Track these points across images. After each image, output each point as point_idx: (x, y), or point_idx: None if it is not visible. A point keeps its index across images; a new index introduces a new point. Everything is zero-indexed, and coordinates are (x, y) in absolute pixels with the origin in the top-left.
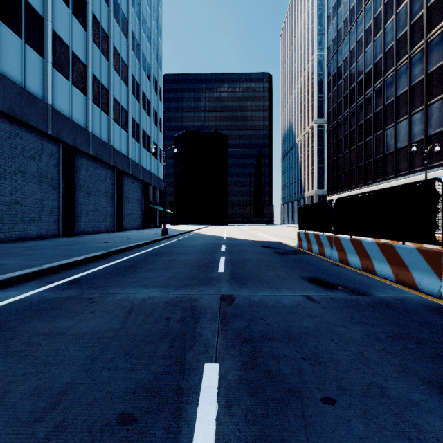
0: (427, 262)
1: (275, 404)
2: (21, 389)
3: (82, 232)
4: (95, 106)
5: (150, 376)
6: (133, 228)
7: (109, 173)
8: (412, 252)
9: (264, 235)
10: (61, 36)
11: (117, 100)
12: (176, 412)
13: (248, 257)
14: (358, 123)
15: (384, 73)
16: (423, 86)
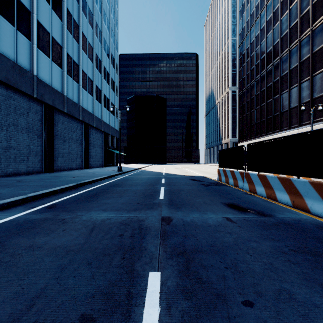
0: (317, 192)
1: (206, 307)
2: (4, 293)
3: (59, 169)
4: (68, 77)
5: (106, 282)
6: (97, 166)
7: (79, 126)
8: (305, 184)
9: (192, 171)
10: (44, 25)
11: (85, 72)
12: (127, 314)
13: (181, 187)
14: (261, 89)
15: (281, 52)
16: (310, 62)
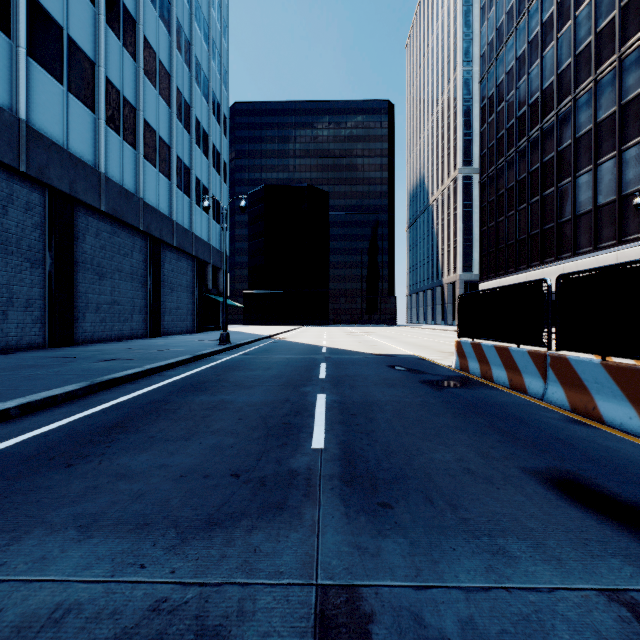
0: None
1: None
2: None
3: (89, 338)
4: (111, 133)
5: None
6: (181, 331)
7: (137, 243)
8: None
9: (388, 344)
10: (47, 6)
11: (151, 126)
12: None
13: (372, 395)
14: (530, 168)
15: (575, 87)
16: None
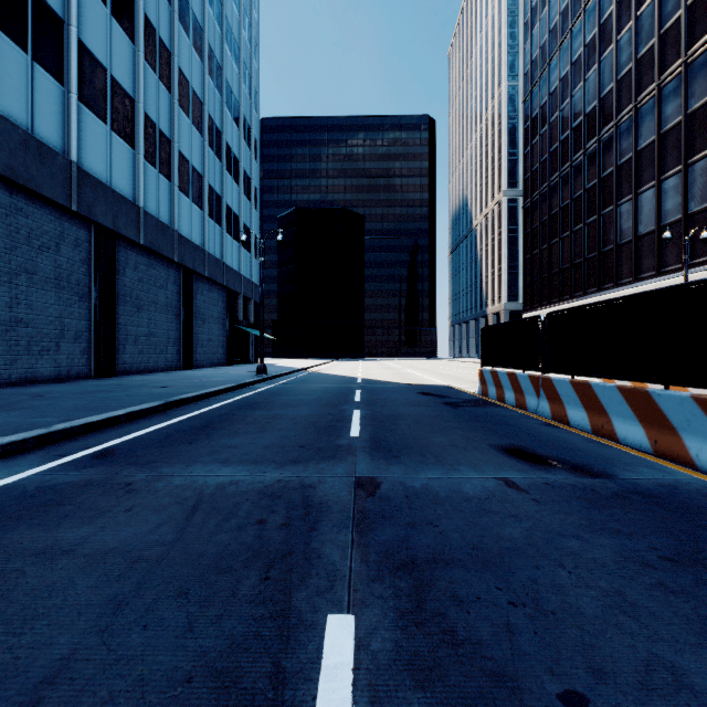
0: None
1: None
2: None
3: (128, 370)
4: (149, 166)
5: (223, 642)
6: (212, 363)
7: (171, 275)
8: (684, 403)
9: (422, 375)
10: (94, 51)
11: (185, 156)
12: None
13: (398, 411)
14: (574, 195)
15: (616, 113)
16: (681, 133)
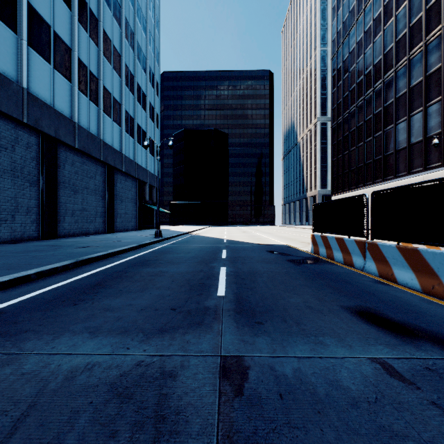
0: None
1: None
2: None
3: (67, 234)
4: (82, 95)
5: None
6: (127, 229)
7: (99, 169)
8: None
9: (268, 237)
10: (41, 12)
11: (108, 90)
12: None
13: (255, 268)
14: (366, 118)
15: (395, 63)
16: (441, 74)
